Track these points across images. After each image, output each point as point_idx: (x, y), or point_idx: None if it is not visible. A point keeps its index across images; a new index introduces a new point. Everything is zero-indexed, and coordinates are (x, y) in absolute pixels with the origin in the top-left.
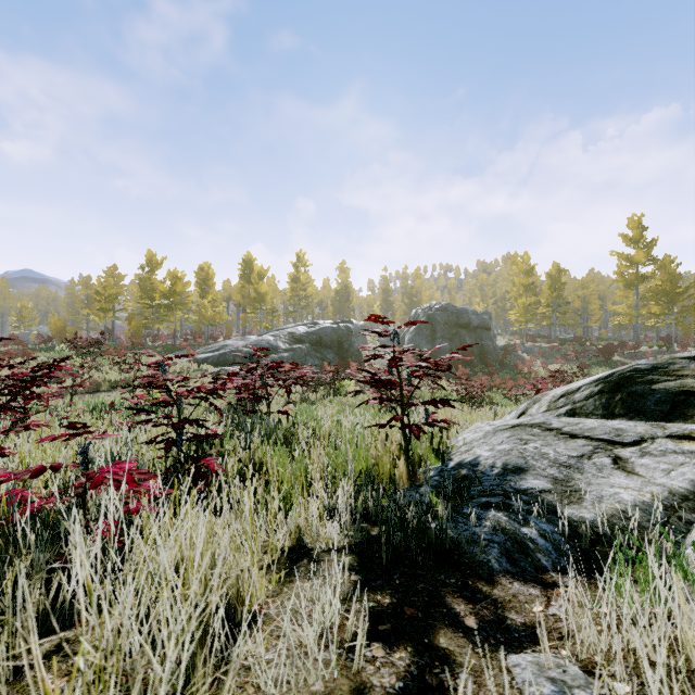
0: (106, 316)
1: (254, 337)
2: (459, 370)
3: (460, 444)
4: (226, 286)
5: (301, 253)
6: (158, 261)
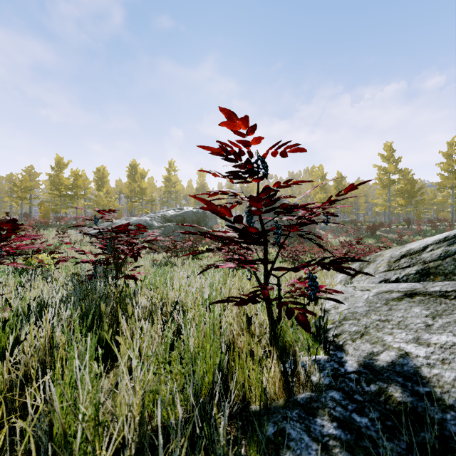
0: (23, 203)
1: (135, 218)
2: (281, 241)
3: (337, 318)
4: (118, 183)
5: (172, 161)
6: (64, 163)
